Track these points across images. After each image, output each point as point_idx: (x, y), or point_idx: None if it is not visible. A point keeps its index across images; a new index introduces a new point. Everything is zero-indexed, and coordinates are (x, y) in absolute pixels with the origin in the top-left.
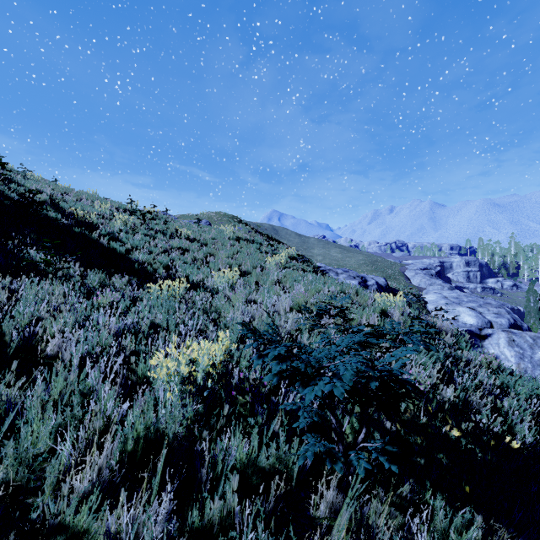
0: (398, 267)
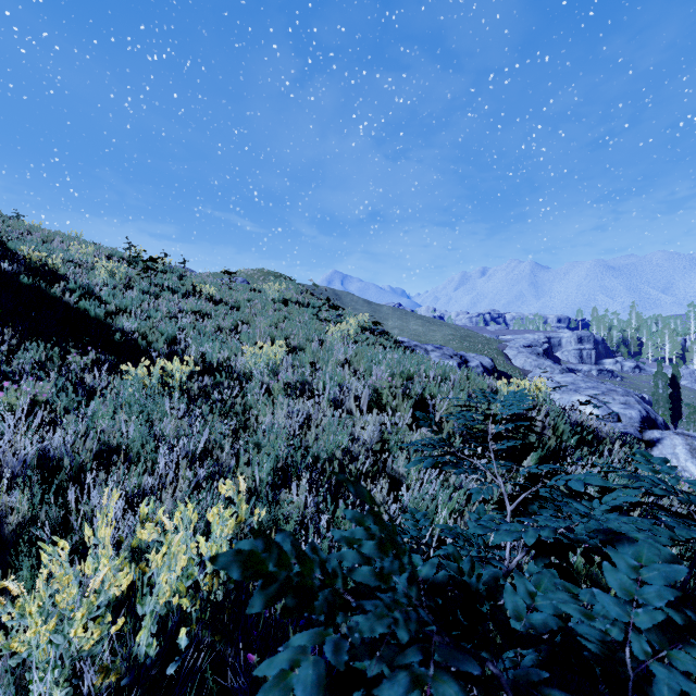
0: (496, 344)
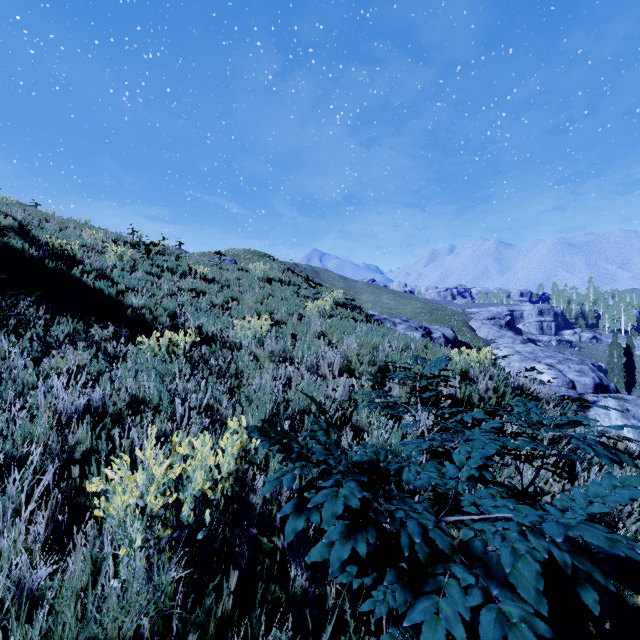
0: (462, 317)
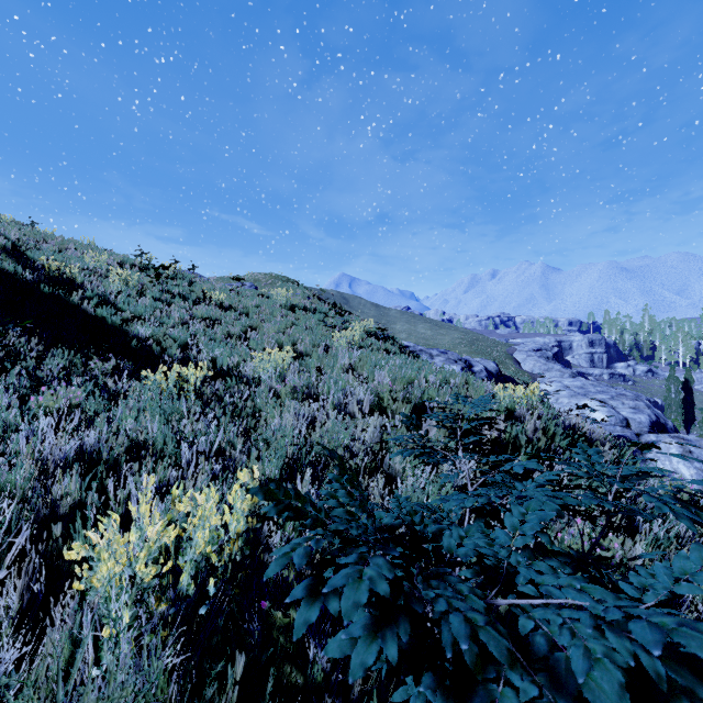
0: (505, 348)
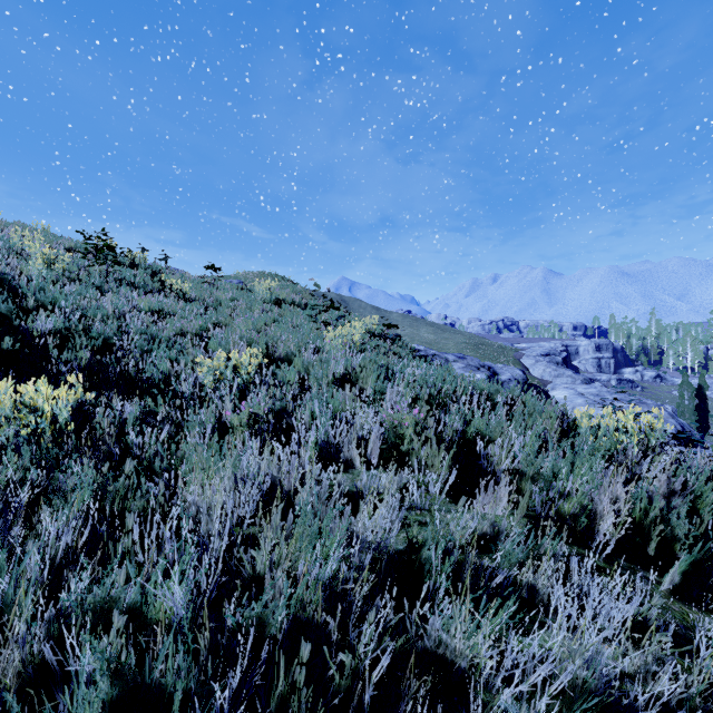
0: (512, 353)
